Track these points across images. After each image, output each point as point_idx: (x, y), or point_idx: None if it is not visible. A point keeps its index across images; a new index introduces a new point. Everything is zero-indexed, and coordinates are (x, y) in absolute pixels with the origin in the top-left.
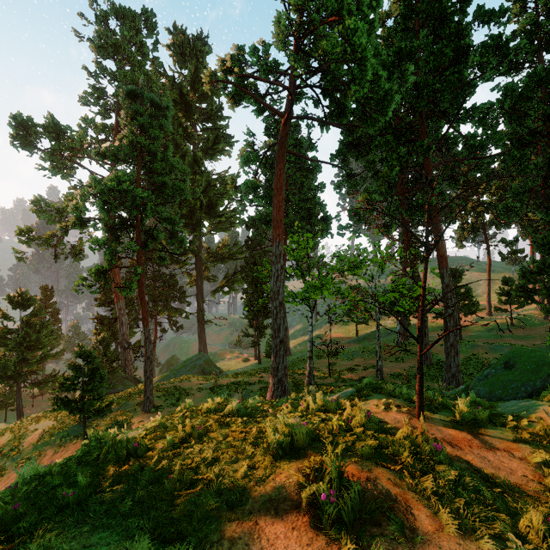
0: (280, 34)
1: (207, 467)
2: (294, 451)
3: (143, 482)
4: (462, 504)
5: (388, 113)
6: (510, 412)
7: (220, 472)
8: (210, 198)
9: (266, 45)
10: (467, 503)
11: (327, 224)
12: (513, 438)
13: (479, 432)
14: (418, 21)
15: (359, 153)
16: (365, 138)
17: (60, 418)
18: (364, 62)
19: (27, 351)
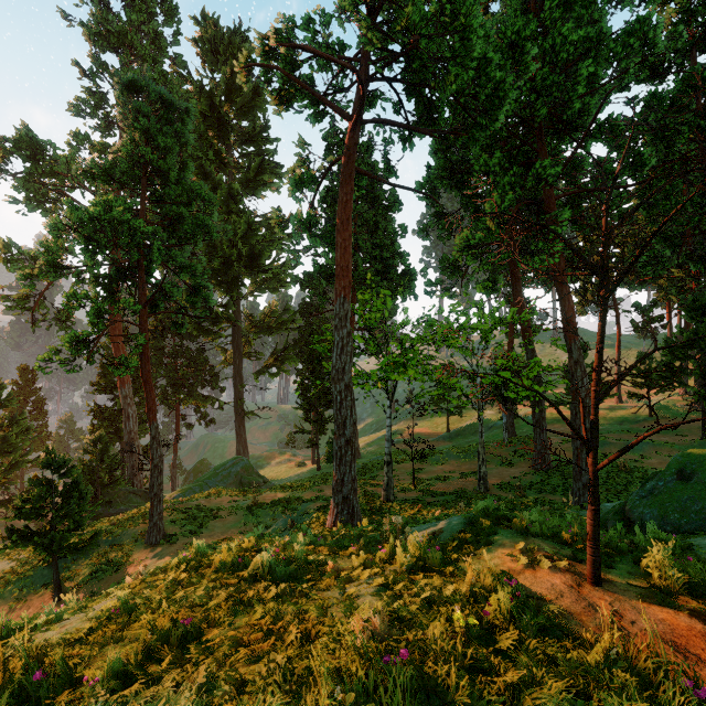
0: None
1: None
2: None
3: None
4: None
5: (499, 117)
6: None
7: None
8: (252, 246)
9: (326, 14)
10: None
11: (410, 280)
12: None
13: None
14: (534, 1)
15: (454, 181)
16: (462, 164)
17: (23, 557)
18: (469, 34)
19: None
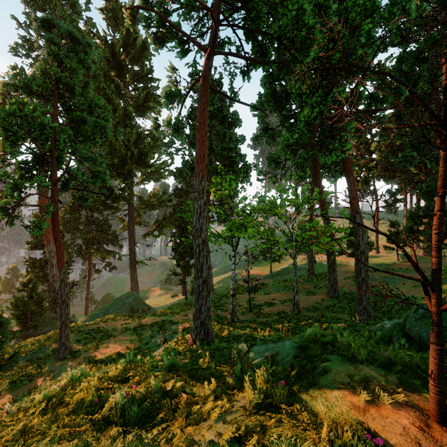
0: None
1: None
2: None
3: None
4: None
5: (310, 54)
6: None
7: None
8: (141, 149)
9: None
10: None
11: (247, 172)
12: None
13: None
14: None
15: (277, 104)
16: (281, 94)
17: None
18: None
19: None
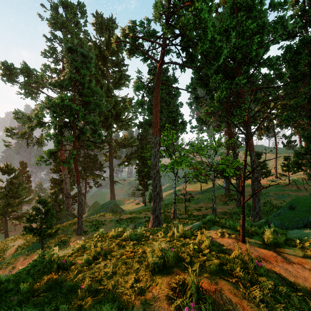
0: (157, 13)
1: (108, 278)
2: (165, 268)
3: (64, 290)
4: (283, 310)
5: (220, 60)
6: (297, 237)
7: (115, 283)
8: (117, 111)
9: (149, 20)
10: (283, 306)
11: (184, 126)
12: (302, 255)
13: (280, 251)
14: (236, 8)
15: (202, 84)
16: (206, 76)
17: (28, 239)
18: (206, 29)
19: (11, 199)
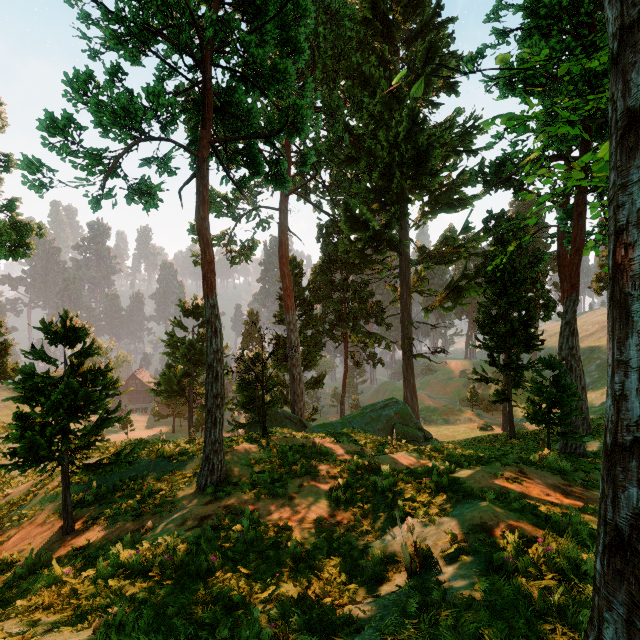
0: None
1: None
2: None
3: None
4: None
5: None
6: None
7: None
8: (416, 143)
9: None
10: None
11: None
12: None
13: None
14: None
15: None
16: None
17: None
18: None
19: (192, 365)
